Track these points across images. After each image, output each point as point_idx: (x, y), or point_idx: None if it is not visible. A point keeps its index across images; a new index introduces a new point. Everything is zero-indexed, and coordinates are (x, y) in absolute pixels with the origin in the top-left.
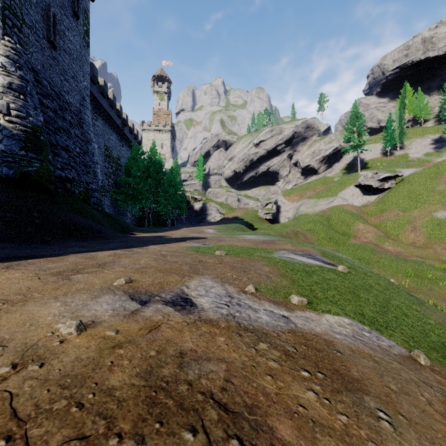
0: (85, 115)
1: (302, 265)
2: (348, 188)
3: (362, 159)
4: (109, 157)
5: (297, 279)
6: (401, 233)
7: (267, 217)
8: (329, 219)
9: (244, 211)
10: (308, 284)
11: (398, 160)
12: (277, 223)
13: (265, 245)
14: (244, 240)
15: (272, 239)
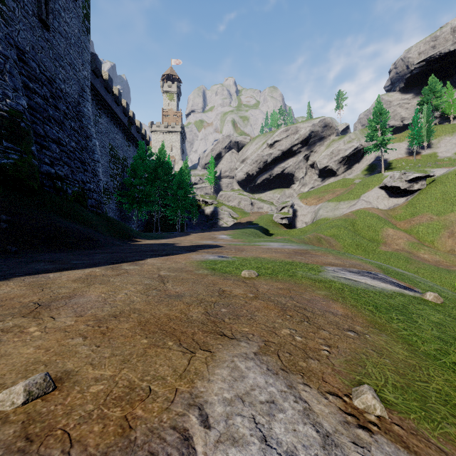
0: (84, 108)
1: (378, 293)
2: (371, 190)
3: (385, 159)
4: (114, 157)
5: (408, 335)
6: (437, 240)
7: (283, 221)
8: (354, 223)
9: (258, 215)
10: (436, 349)
11: (426, 160)
12: (294, 228)
13: (301, 258)
14: (269, 249)
15: (303, 248)
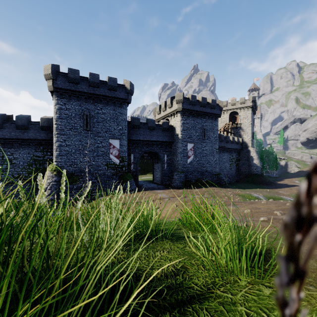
0: None
1: None
2: None
3: None
4: None
5: None
6: None
7: None
8: None
9: None
10: None
11: None
12: None
13: None
14: None
15: None
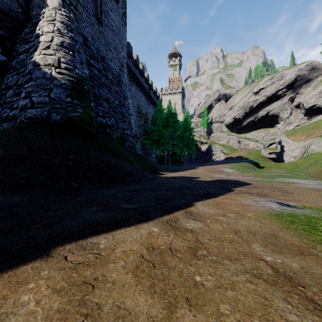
0: (123, 78)
1: None
2: None
3: None
4: (140, 113)
5: None
6: None
7: (271, 156)
8: None
9: (247, 151)
10: None
11: None
12: (281, 161)
13: None
14: (319, 190)
15: None
